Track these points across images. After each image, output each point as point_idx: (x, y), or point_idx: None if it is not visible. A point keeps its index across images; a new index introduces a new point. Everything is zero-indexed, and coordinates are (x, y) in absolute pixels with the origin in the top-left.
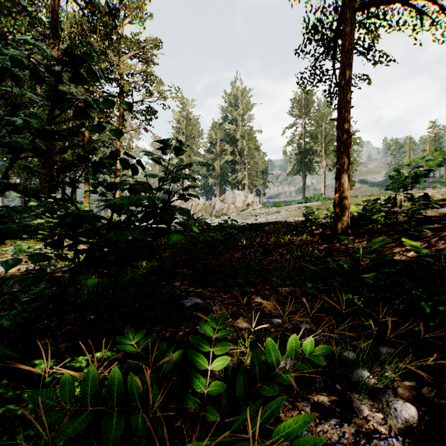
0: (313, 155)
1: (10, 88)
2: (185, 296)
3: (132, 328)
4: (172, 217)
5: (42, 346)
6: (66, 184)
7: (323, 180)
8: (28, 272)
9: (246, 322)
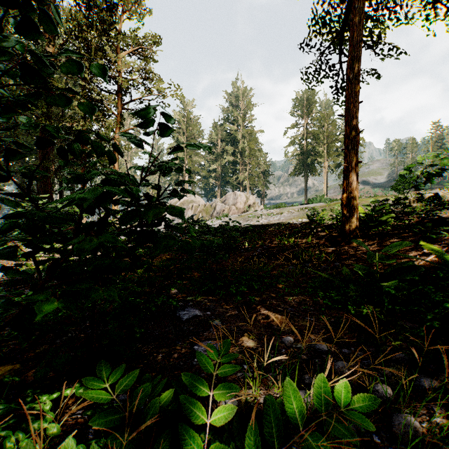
0: (315, 156)
1: (3, 84)
2: (182, 307)
3: (108, 363)
4: (161, 217)
5: (8, 374)
6: (22, 175)
7: (325, 181)
8: (12, 279)
9: (252, 340)
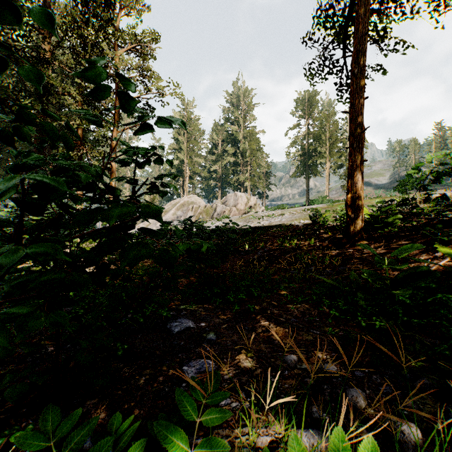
0: (317, 157)
1: None
2: (174, 317)
3: (57, 408)
4: (133, 218)
5: None
6: None
7: (327, 182)
8: None
9: (250, 359)
